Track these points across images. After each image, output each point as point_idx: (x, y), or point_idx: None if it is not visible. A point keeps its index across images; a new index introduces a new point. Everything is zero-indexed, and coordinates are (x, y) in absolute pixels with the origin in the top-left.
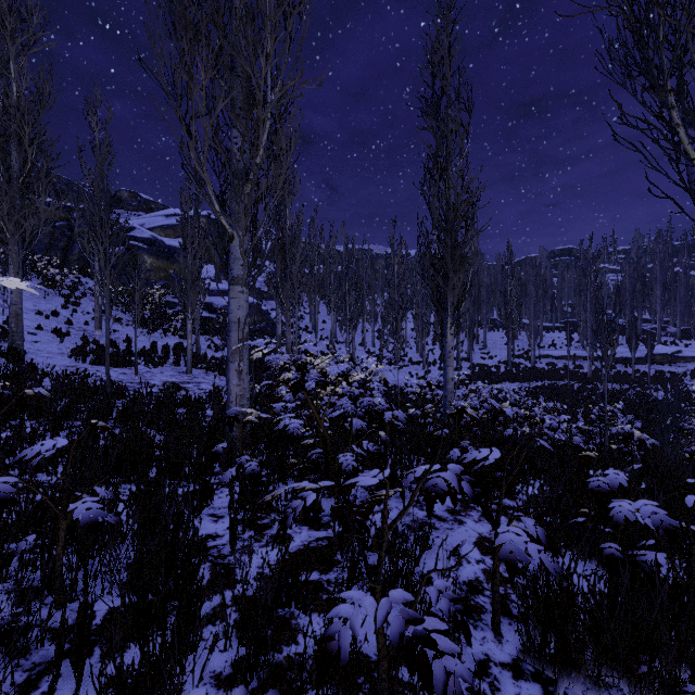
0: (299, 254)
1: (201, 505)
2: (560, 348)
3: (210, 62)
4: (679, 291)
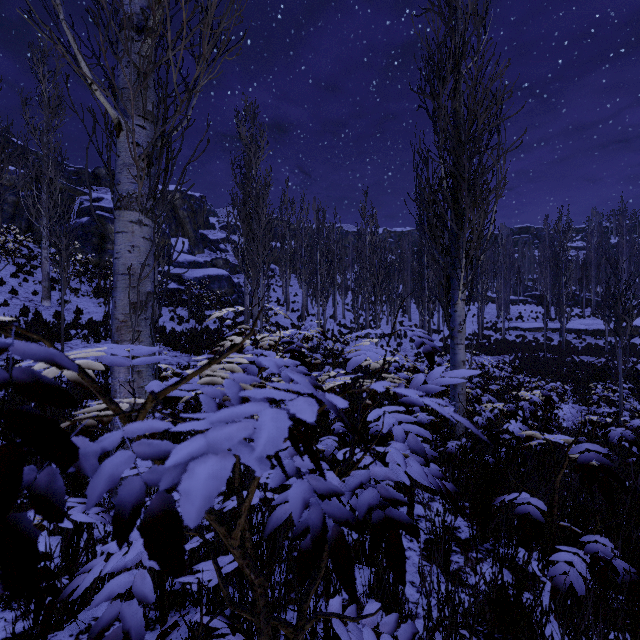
0: (263, 214)
1: None
2: (528, 320)
3: None
4: None
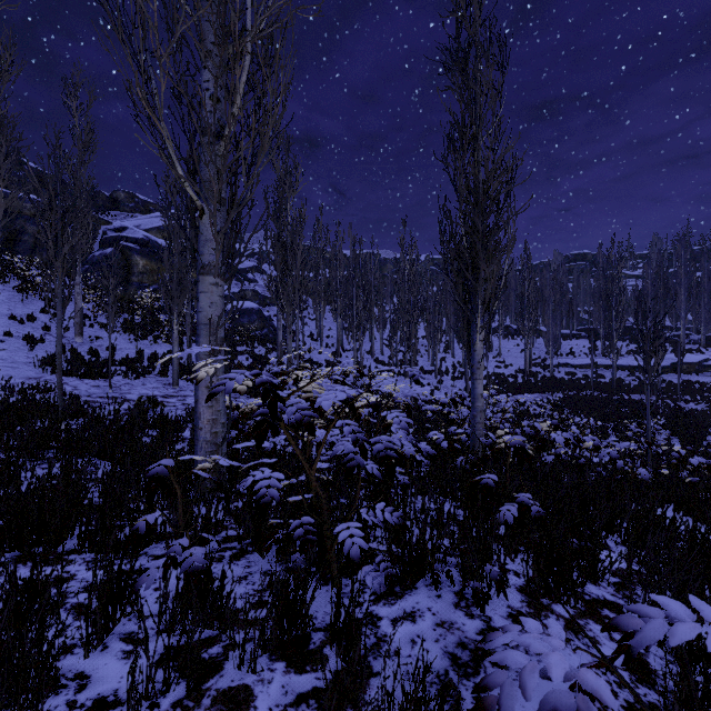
0: (300, 251)
1: (109, 621)
2: (579, 356)
3: None
4: (703, 296)
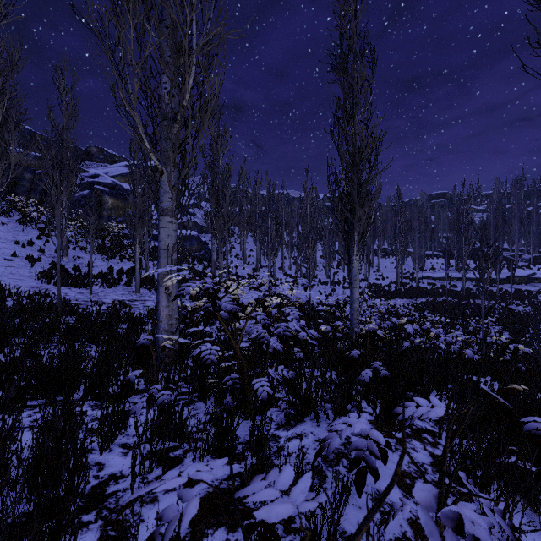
0: (228, 194)
1: (112, 435)
2: (438, 271)
3: (137, 7)
4: (532, 226)
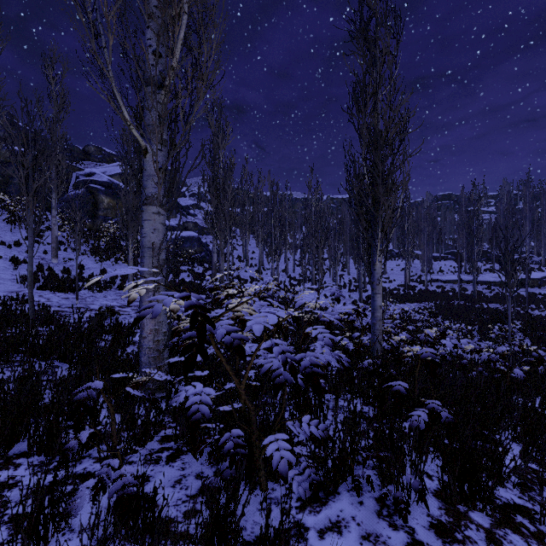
0: (230, 191)
1: (39, 541)
2: (447, 273)
3: None
4: (543, 227)
